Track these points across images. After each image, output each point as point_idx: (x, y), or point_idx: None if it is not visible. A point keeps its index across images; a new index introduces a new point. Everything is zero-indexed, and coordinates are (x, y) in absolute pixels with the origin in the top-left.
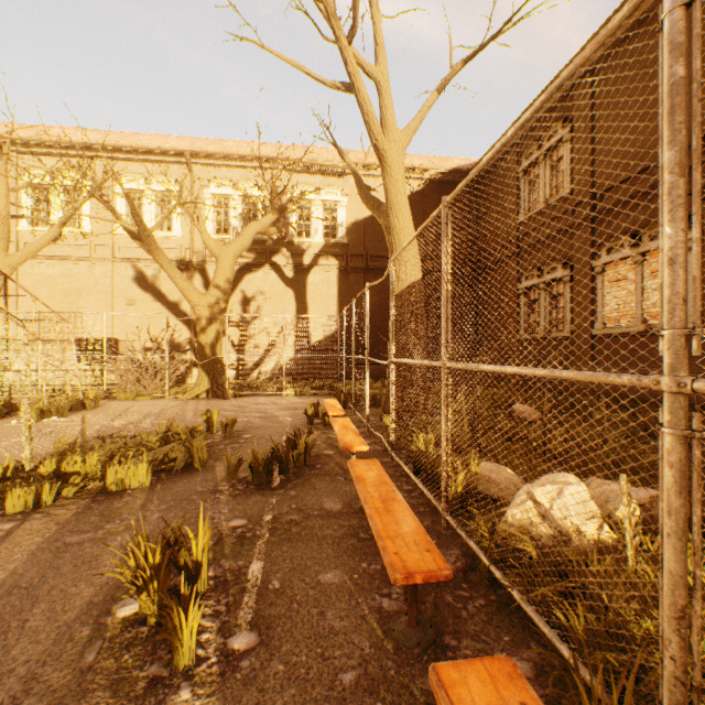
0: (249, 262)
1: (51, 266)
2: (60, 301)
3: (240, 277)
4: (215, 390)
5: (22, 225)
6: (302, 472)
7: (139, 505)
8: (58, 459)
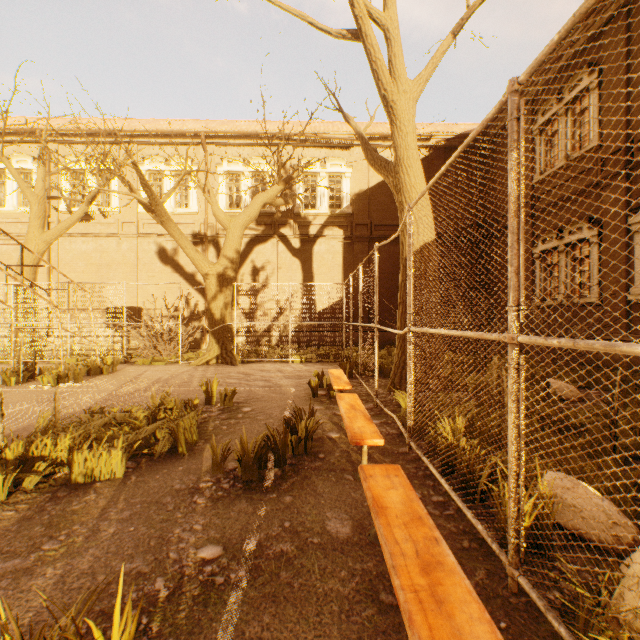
0: (258, 234)
1: (85, 242)
2: (93, 274)
3: (250, 248)
4: (224, 356)
5: (62, 207)
6: (301, 463)
7: (99, 508)
8: (27, 441)
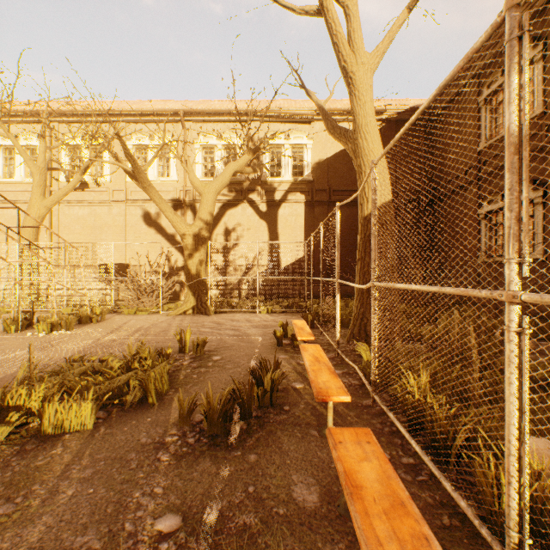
0: (230, 200)
1: (82, 208)
2: (88, 235)
3: (223, 212)
4: (199, 307)
5: (62, 177)
6: (266, 416)
7: (62, 464)
8: (3, 392)
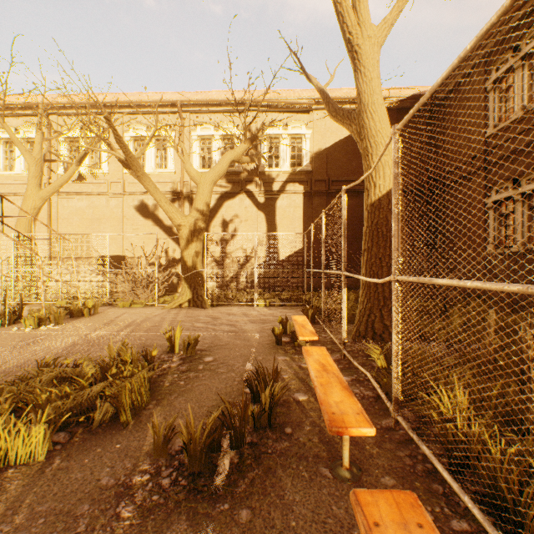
0: (227, 191)
1: (80, 200)
2: (86, 227)
3: (220, 203)
4: (195, 300)
5: (60, 170)
6: (264, 443)
7: None
8: None
